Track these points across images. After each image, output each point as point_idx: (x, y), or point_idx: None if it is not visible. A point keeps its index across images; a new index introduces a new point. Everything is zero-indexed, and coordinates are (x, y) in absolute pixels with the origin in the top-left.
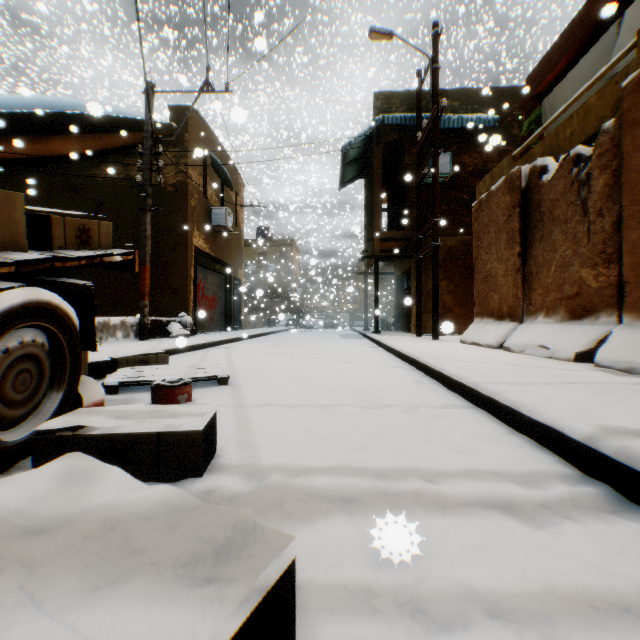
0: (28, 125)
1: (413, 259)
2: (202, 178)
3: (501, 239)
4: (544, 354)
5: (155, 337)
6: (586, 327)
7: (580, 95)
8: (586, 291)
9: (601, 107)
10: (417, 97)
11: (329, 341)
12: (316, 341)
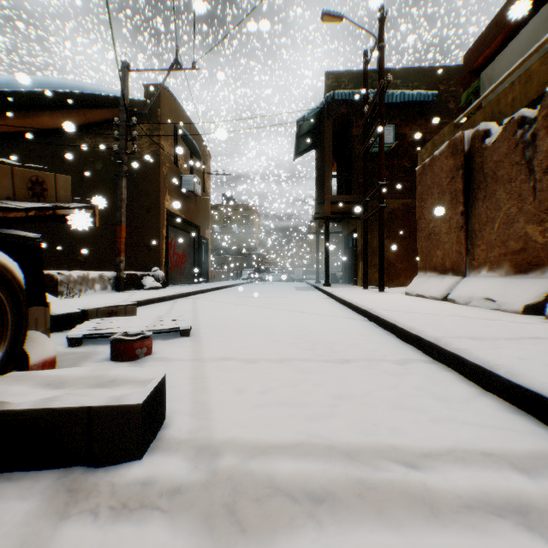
0: (20, 102)
1: (360, 220)
2: (173, 149)
3: (444, 199)
4: (490, 306)
5: (130, 289)
6: (532, 281)
7: (522, 63)
8: (532, 246)
9: (544, 72)
10: (364, 75)
11: (285, 293)
12: (274, 293)
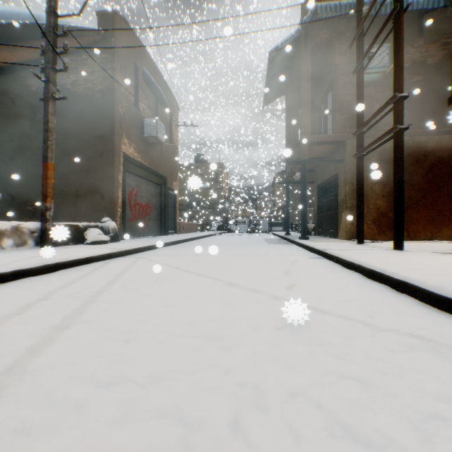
0: None
1: (343, 163)
2: (133, 89)
3: None
4: None
5: (67, 244)
6: None
7: None
8: None
9: None
10: None
11: (257, 247)
12: (243, 247)
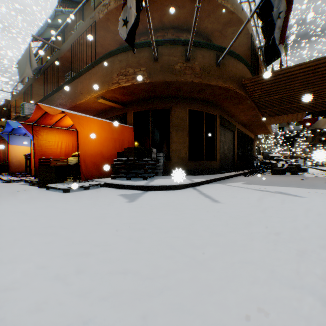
0: None
1: None
2: None
3: None
4: None
5: None
6: None
7: None
8: None
9: None
10: None
11: None
12: None
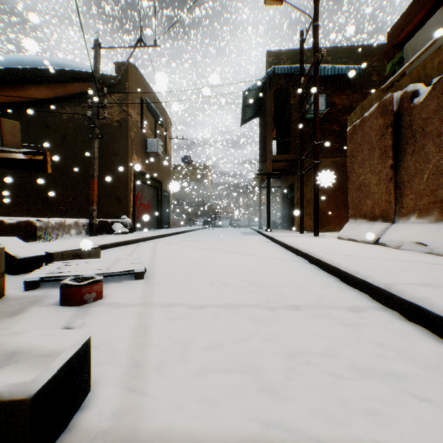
0: (12, 78)
1: (296, 175)
2: (139, 116)
3: (374, 155)
4: (422, 250)
5: (102, 234)
6: None
7: None
8: None
9: None
10: (300, 51)
11: (233, 237)
12: (223, 237)
